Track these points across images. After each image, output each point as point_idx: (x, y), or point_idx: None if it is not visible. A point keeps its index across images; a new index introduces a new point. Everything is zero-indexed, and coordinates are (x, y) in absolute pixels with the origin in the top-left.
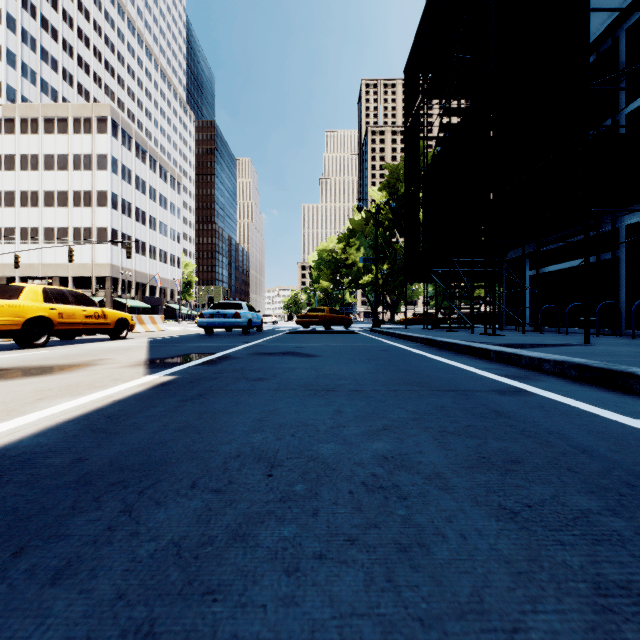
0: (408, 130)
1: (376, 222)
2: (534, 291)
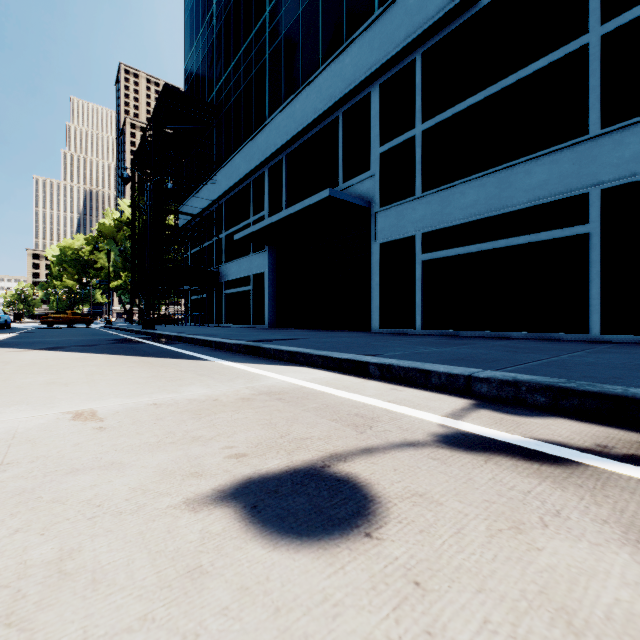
0: (132, 205)
1: (109, 258)
2: (189, 307)
